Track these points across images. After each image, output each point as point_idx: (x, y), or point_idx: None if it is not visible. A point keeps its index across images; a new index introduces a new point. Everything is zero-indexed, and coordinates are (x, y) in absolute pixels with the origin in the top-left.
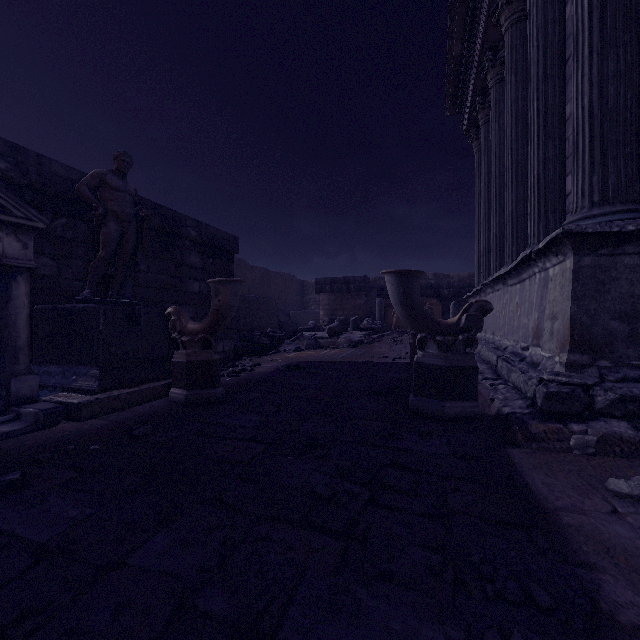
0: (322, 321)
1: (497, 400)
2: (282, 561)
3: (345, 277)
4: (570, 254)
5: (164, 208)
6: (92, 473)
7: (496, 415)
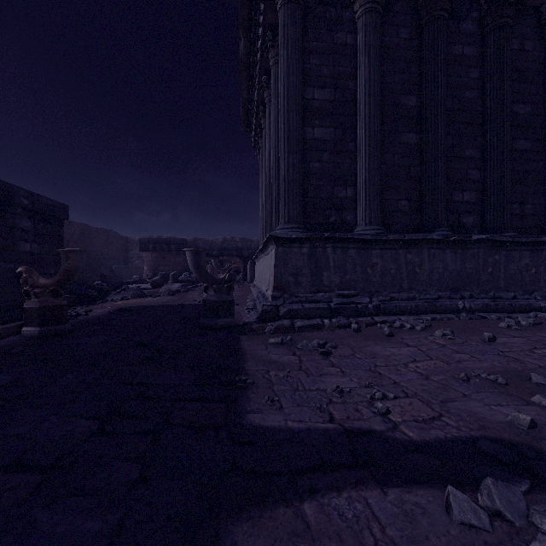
0: (146, 275)
1: (245, 317)
2: (130, 372)
3: (167, 239)
4: (275, 245)
5: None
6: (0, 368)
7: (242, 324)
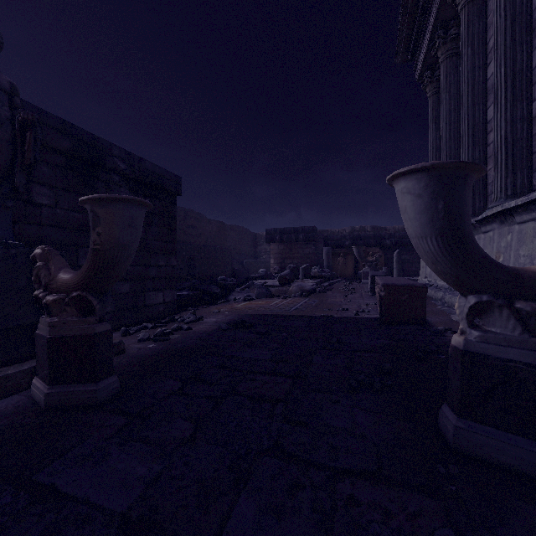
0: (272, 269)
1: None
2: None
3: (294, 227)
4: None
5: (79, 129)
6: None
7: None
